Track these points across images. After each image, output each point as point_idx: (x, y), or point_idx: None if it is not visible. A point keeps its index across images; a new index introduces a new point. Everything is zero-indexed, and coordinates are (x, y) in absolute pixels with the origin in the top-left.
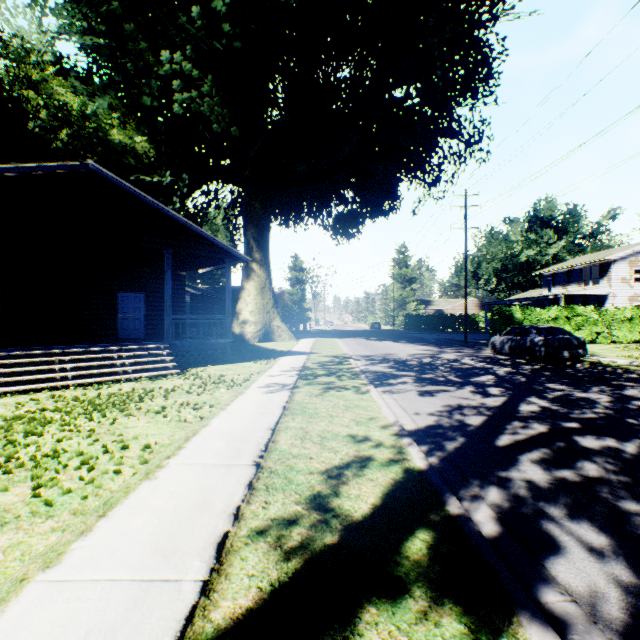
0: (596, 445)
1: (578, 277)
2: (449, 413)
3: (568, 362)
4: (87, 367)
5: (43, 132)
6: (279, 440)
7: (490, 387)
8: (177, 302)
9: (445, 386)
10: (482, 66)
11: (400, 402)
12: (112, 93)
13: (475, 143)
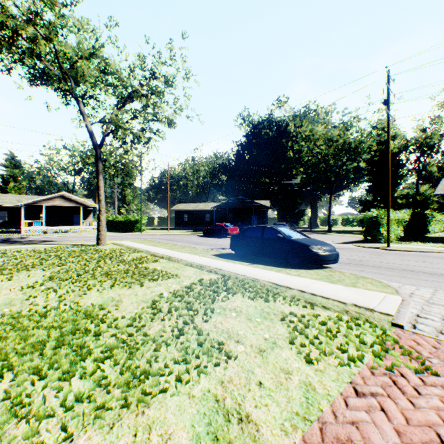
0: None
1: None
2: None
3: None
4: None
5: None
6: None
7: None
8: None
9: None
10: None
11: None
12: None
13: None
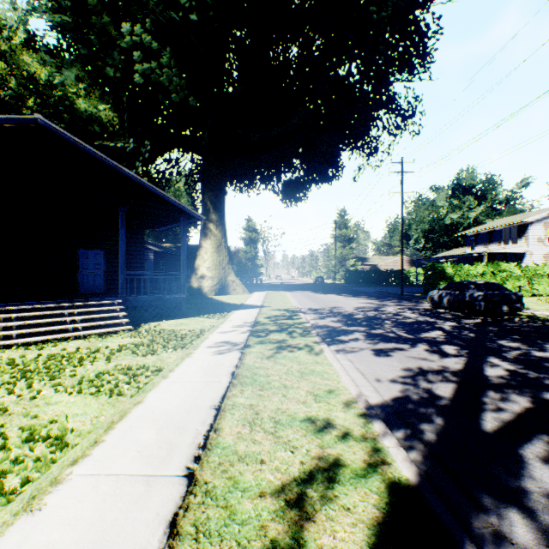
0: None
1: (498, 237)
2: (413, 379)
3: (506, 316)
4: (37, 324)
5: (13, 101)
6: (223, 427)
7: (443, 345)
8: (136, 259)
9: (398, 343)
10: (419, 43)
11: (356, 364)
12: (78, 65)
13: (409, 117)
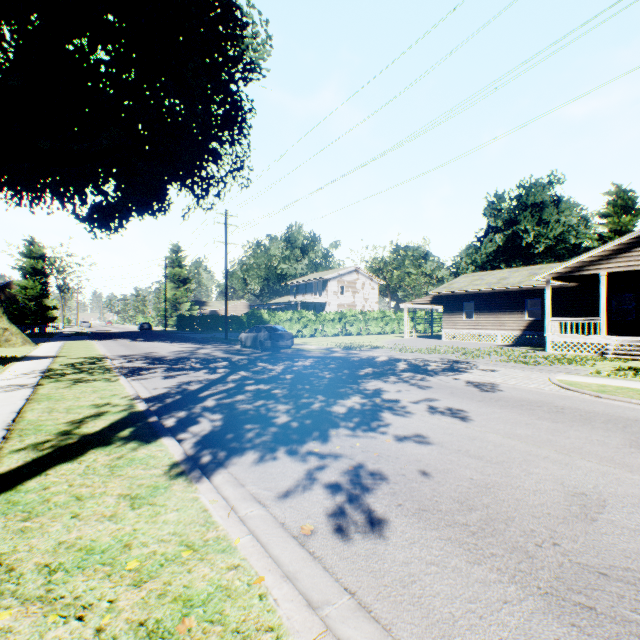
0: (253, 388)
1: (311, 289)
2: (180, 386)
3: (284, 350)
4: None
5: None
6: (27, 416)
7: (221, 369)
8: None
9: (188, 371)
10: (236, 116)
11: (146, 384)
12: None
13: (238, 170)
